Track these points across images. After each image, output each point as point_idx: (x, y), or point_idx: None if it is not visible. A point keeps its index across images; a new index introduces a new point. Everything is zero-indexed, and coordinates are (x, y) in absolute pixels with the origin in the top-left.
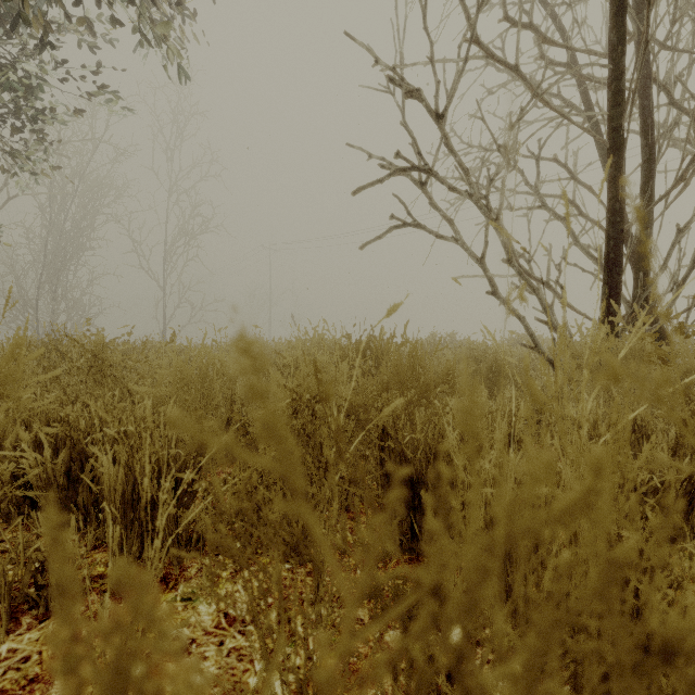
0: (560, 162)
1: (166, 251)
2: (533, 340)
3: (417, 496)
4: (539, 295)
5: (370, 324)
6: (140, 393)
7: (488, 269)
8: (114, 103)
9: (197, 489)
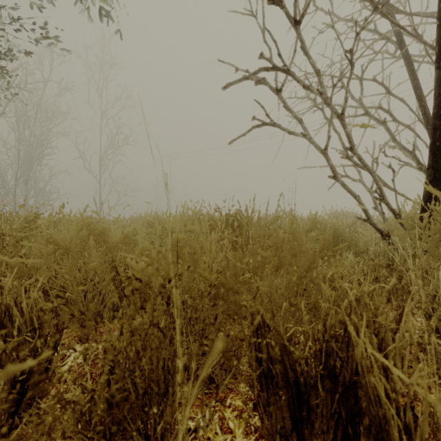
0: (378, 81)
1: (101, 157)
2: (366, 214)
3: (302, 401)
4: (375, 177)
5: (237, 200)
6: (12, 265)
7: (330, 158)
8: (53, 46)
9: (52, 373)
